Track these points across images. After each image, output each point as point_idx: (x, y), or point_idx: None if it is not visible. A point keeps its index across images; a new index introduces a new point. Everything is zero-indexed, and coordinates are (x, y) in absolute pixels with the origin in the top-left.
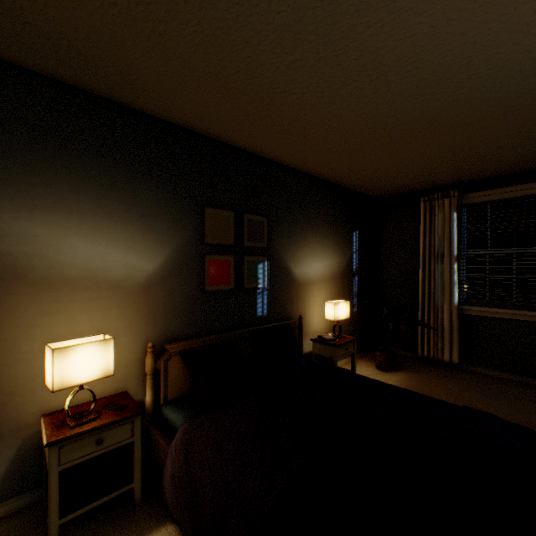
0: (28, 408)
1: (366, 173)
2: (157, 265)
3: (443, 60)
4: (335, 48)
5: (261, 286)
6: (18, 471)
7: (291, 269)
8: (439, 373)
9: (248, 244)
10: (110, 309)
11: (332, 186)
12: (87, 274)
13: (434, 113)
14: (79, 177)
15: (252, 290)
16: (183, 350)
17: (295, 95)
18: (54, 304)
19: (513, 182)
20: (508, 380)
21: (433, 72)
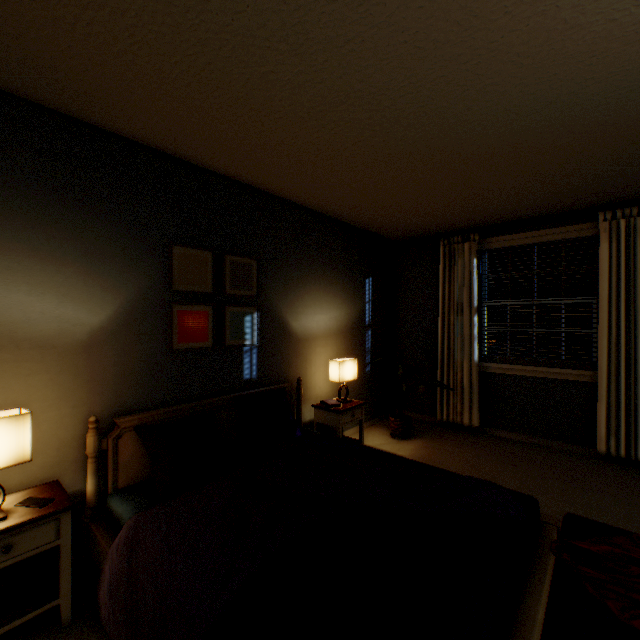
0: None
1: (377, 211)
2: (104, 318)
3: (437, 87)
4: (313, 62)
5: (249, 342)
6: None
7: (288, 322)
8: (458, 438)
9: (231, 291)
10: (34, 375)
11: (339, 224)
12: None
13: (439, 146)
14: None
15: (237, 347)
16: (141, 424)
17: (276, 114)
18: None
19: (533, 226)
20: (528, 443)
21: (429, 99)
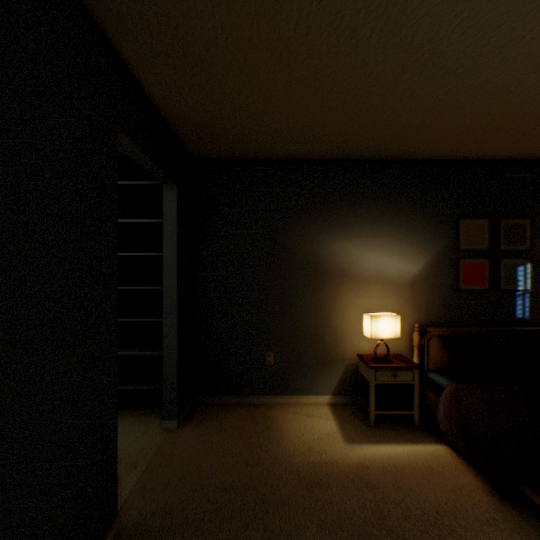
0: (348, 349)
1: None
2: (418, 268)
3: None
4: None
5: (521, 288)
6: (344, 382)
7: None
8: None
9: (504, 247)
10: (388, 297)
11: None
12: (375, 274)
13: None
14: (371, 214)
15: (509, 291)
16: (441, 334)
17: None
18: (359, 291)
19: None
20: None
21: None
